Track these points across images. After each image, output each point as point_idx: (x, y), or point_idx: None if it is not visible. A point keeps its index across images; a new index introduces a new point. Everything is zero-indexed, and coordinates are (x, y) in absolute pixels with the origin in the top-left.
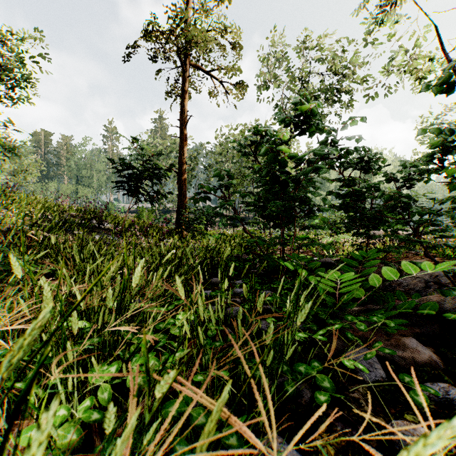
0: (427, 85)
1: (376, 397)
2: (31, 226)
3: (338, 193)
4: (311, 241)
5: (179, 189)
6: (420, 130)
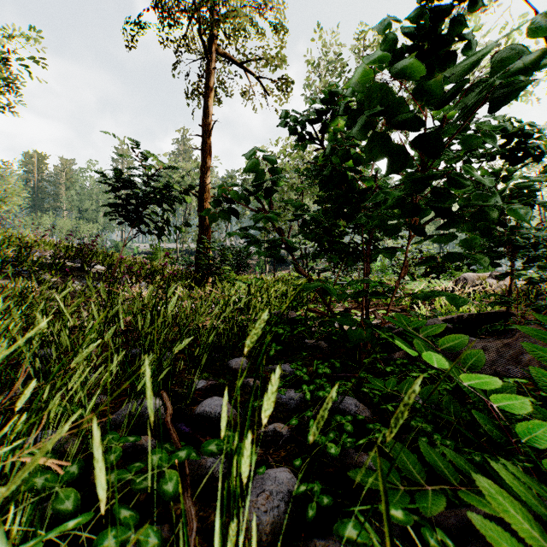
0: None
1: None
2: None
3: (467, 199)
4: (388, 288)
5: (200, 218)
6: None
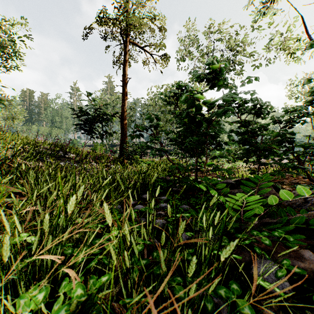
0: (311, 45)
1: (287, 311)
2: (13, 156)
3: (237, 131)
4: (215, 166)
5: (122, 129)
6: (306, 81)
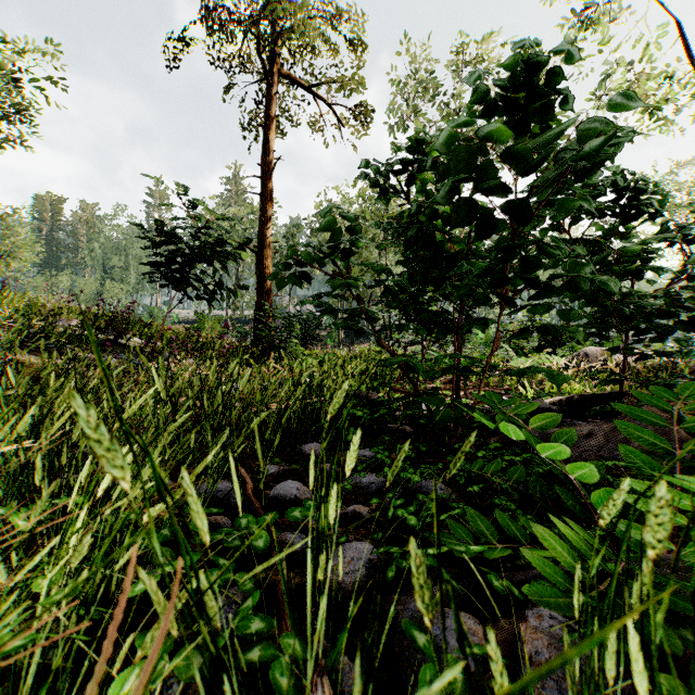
0: None
1: None
2: None
3: None
4: (489, 366)
5: (259, 280)
6: None
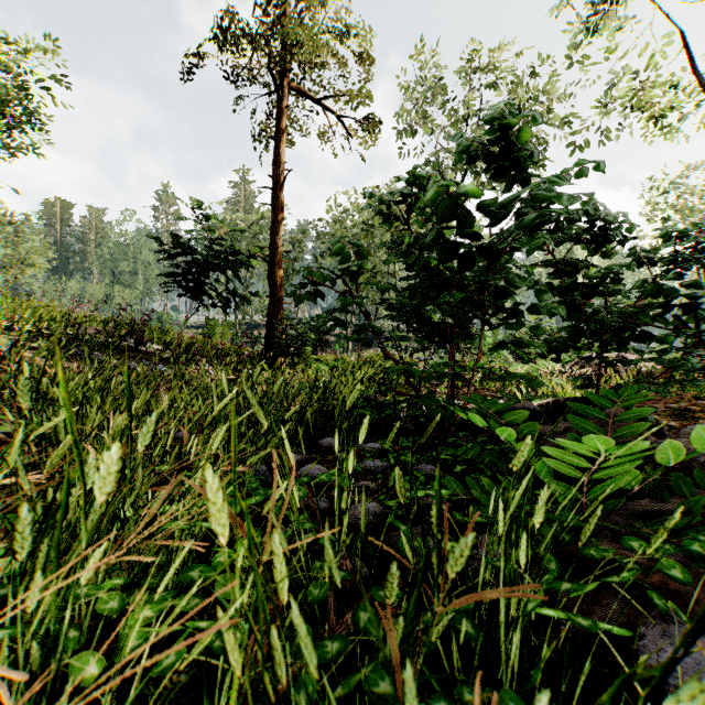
0: None
1: None
2: (11, 346)
3: (550, 285)
4: (490, 372)
5: (271, 288)
6: None
